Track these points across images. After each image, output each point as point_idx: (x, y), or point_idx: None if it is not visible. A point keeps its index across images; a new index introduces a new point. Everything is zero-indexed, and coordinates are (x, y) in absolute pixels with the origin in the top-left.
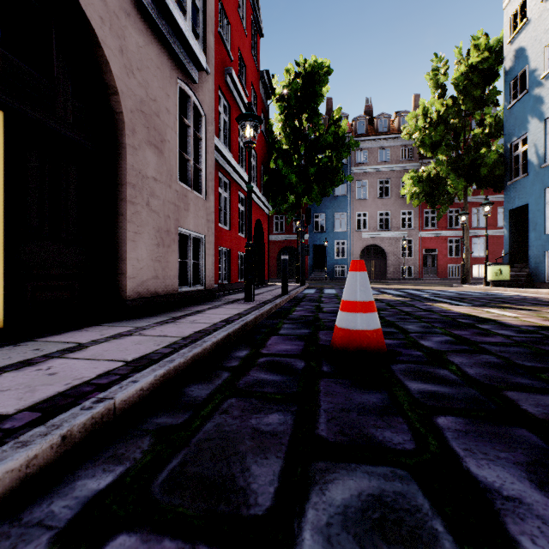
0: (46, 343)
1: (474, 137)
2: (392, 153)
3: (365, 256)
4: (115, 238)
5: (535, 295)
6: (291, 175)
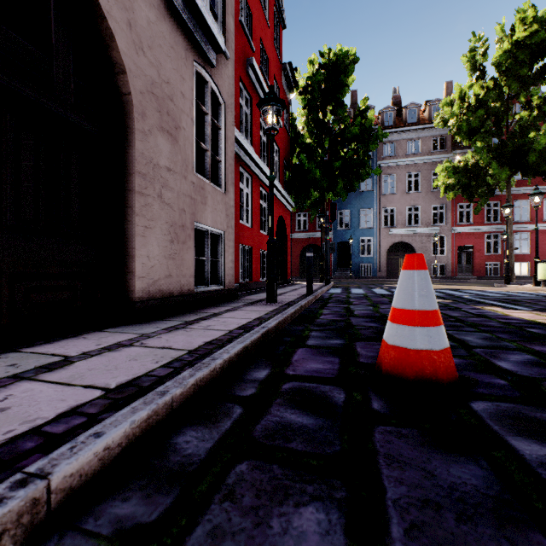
0: (29, 355)
1: (520, 121)
2: (422, 145)
3: (393, 254)
4: (123, 234)
5: None
6: (314, 170)
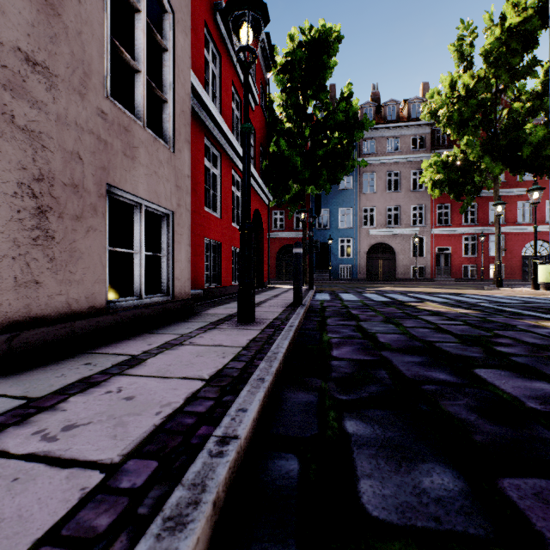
0: None
1: (512, 113)
2: (402, 143)
3: (373, 255)
4: None
5: None
6: (295, 158)
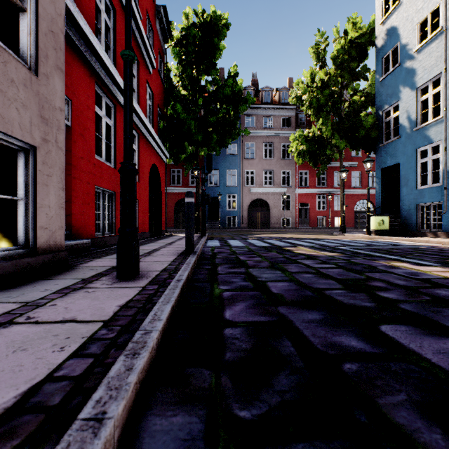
0: None
1: (352, 104)
2: (274, 121)
3: (253, 209)
4: None
5: (432, 244)
6: (190, 121)
